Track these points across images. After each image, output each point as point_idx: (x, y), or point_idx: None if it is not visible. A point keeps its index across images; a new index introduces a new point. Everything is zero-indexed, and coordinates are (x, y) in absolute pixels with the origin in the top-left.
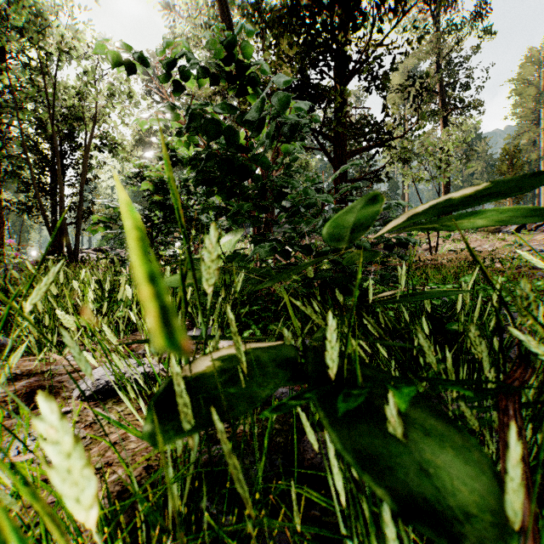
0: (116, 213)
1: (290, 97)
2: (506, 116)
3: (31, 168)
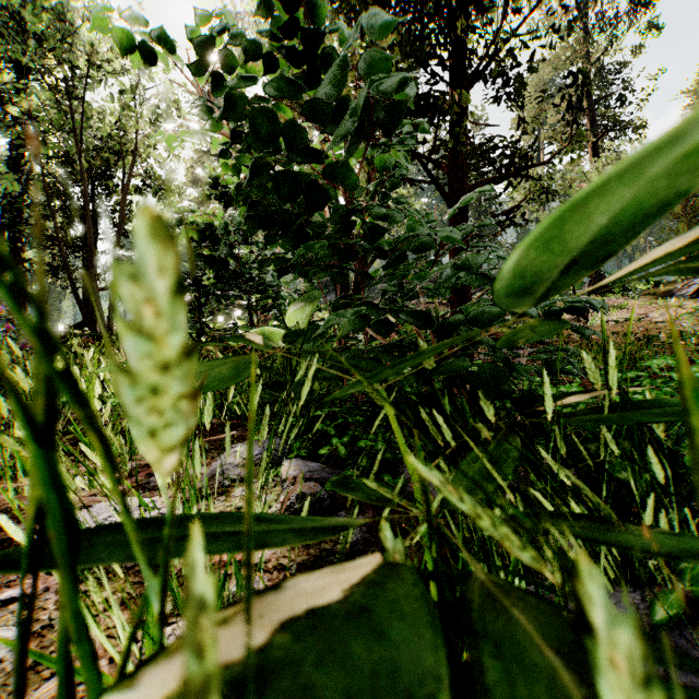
0: None
1: (394, 59)
2: None
3: (53, 217)
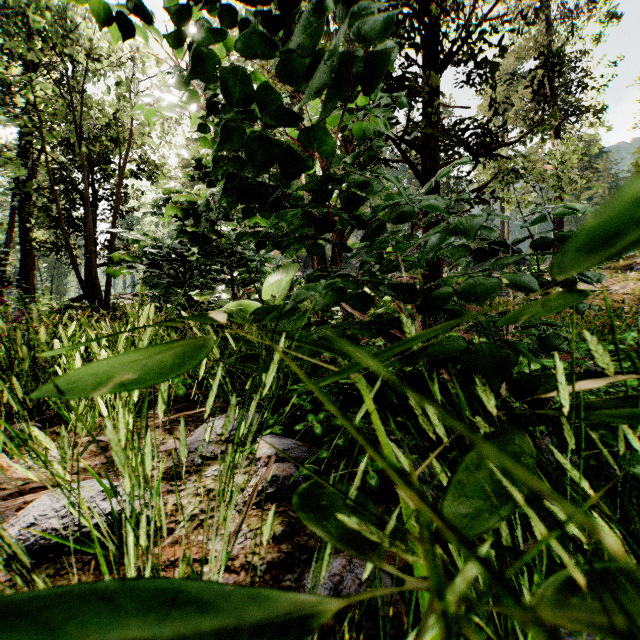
0: (141, 248)
1: None
2: (635, 124)
3: (56, 199)
